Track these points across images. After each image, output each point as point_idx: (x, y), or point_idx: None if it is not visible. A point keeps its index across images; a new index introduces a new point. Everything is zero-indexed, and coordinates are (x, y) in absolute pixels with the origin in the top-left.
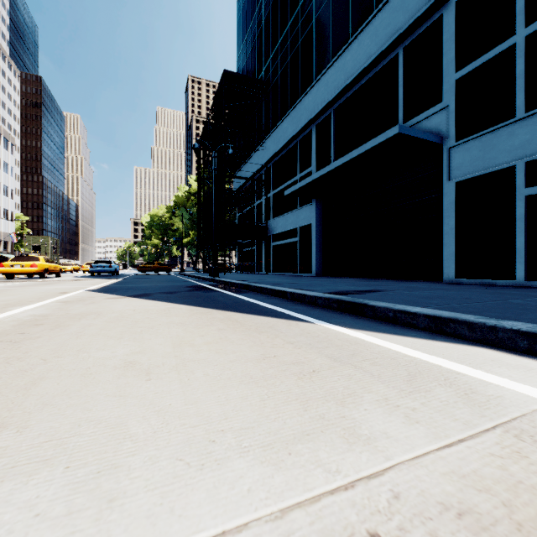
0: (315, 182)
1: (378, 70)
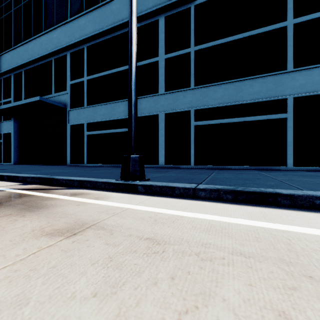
0: (6, 110)
1: (45, 62)
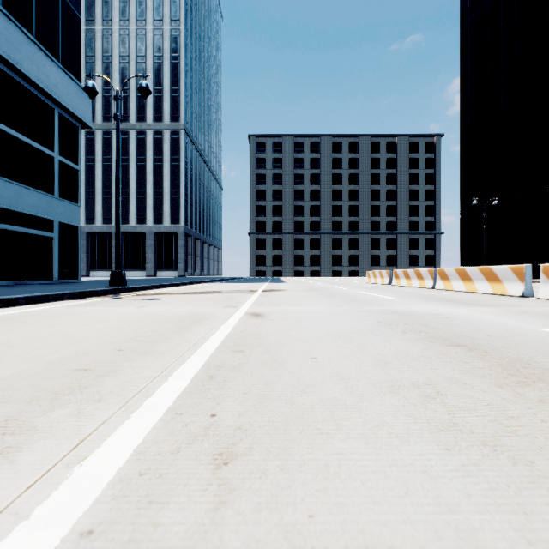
0: None
1: None
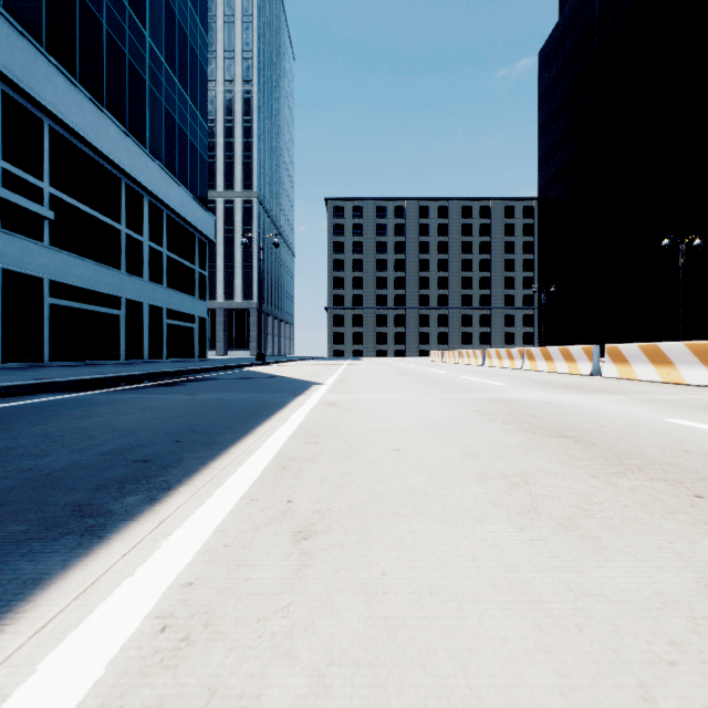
0: None
1: None
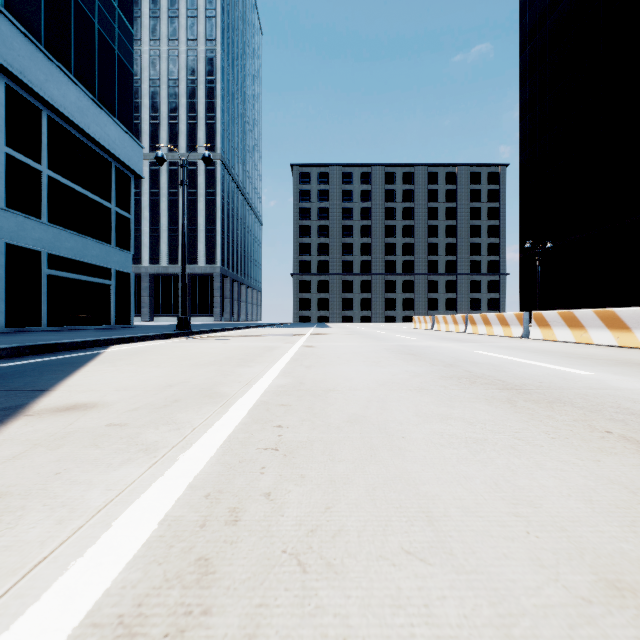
0: None
1: None
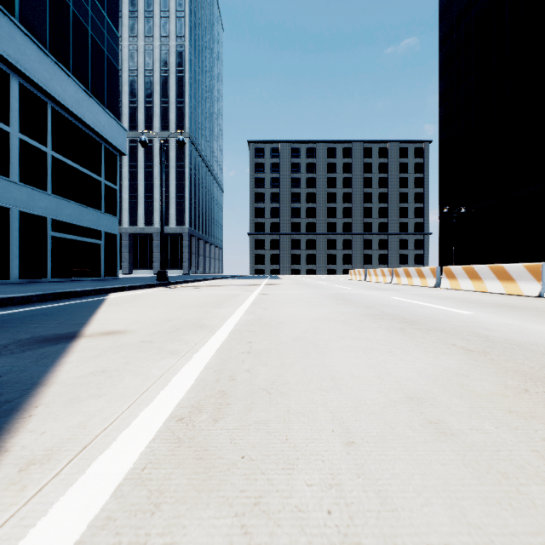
0: None
1: None
